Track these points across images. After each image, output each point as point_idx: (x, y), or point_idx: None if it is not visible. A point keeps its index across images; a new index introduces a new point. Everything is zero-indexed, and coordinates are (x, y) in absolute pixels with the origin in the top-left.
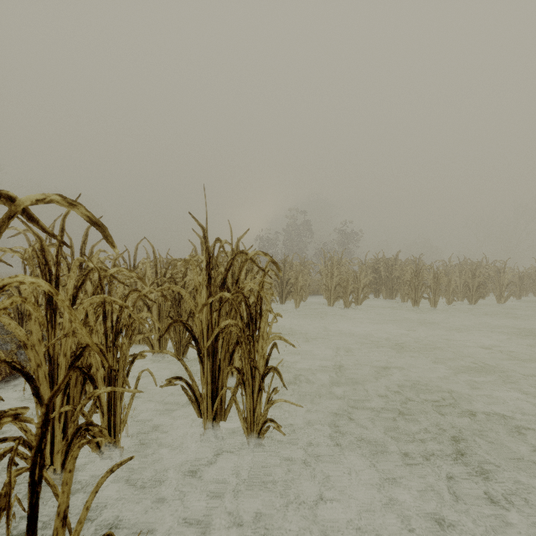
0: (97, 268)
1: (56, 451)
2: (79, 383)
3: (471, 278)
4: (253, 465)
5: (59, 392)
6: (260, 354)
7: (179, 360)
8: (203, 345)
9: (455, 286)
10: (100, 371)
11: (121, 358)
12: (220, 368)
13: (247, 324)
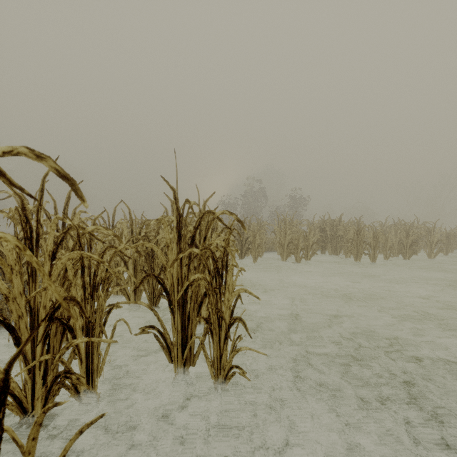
0: (76, 226)
1: (37, 397)
2: (58, 332)
3: (406, 237)
4: (219, 407)
5: (39, 342)
6: (226, 305)
7: (152, 310)
8: (174, 297)
9: (390, 244)
10: (79, 321)
11: (98, 310)
12: (189, 318)
13: (213, 277)
